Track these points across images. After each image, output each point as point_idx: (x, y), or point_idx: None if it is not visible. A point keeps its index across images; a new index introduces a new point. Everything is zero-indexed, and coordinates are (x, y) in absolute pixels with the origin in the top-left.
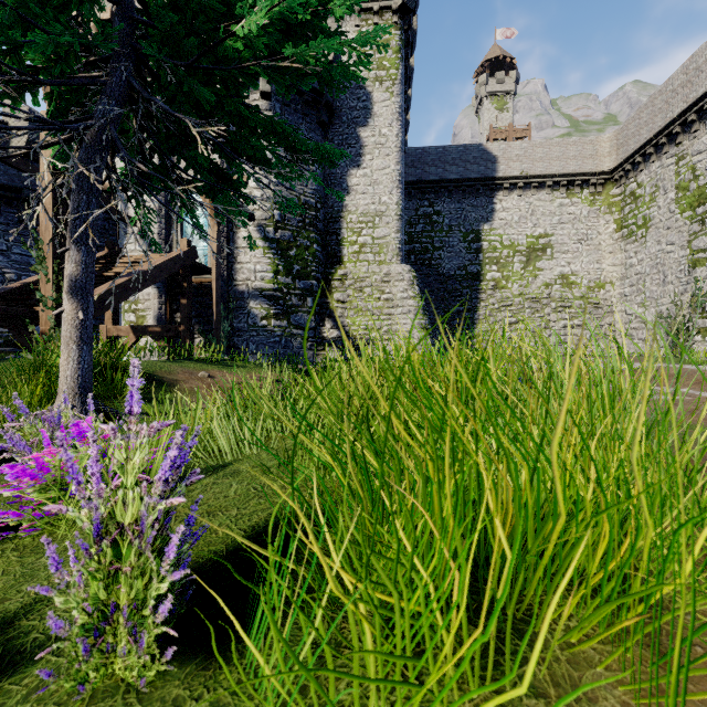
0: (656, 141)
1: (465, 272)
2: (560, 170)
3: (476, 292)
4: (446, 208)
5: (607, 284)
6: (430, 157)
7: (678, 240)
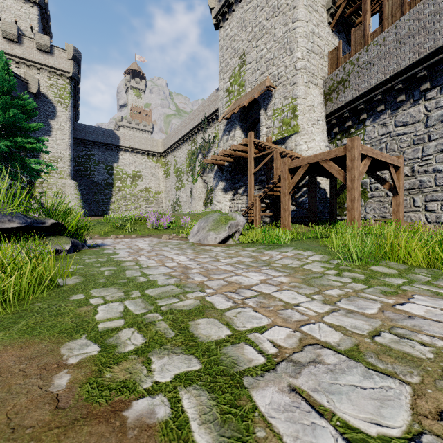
0: (170, 149)
1: (106, 182)
2: (145, 148)
3: (111, 191)
4: (97, 153)
5: (161, 192)
6: (89, 130)
7: (174, 182)
